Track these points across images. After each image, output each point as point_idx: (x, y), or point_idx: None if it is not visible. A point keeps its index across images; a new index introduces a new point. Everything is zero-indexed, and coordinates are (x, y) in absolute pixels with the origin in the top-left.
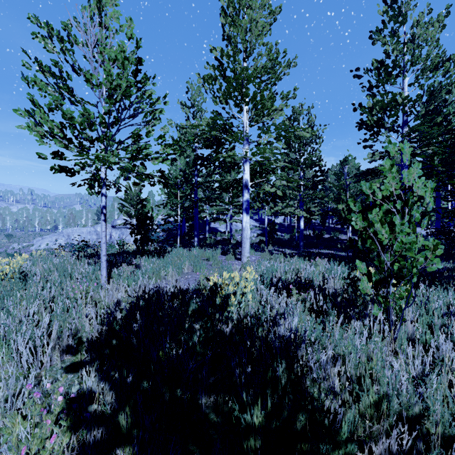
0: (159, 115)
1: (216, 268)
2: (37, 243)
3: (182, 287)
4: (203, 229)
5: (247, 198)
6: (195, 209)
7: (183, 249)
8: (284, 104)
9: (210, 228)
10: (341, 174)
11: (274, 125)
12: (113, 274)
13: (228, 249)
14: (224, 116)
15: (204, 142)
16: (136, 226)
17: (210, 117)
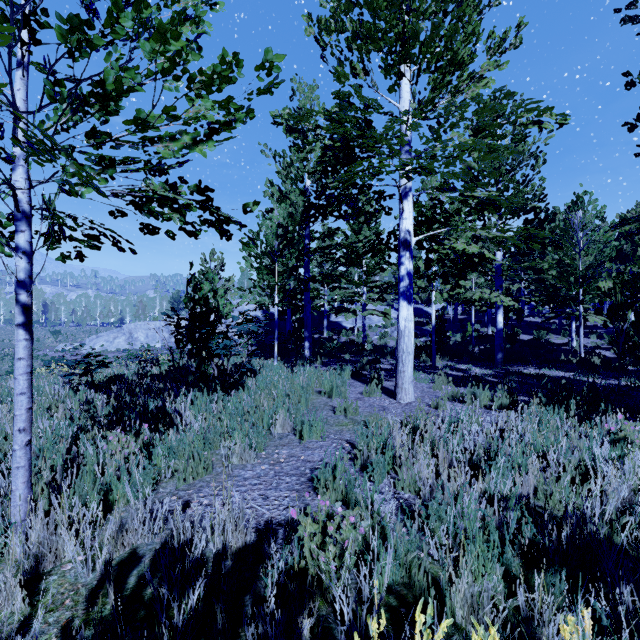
0: (197, 36)
1: (345, 421)
2: (89, 343)
3: (255, 513)
4: (319, 324)
5: (407, 270)
6: (305, 294)
7: (280, 369)
8: (492, 63)
9: (330, 323)
10: (569, 228)
11: (477, 101)
12: (90, 456)
13: (363, 366)
14: (359, 107)
15: (319, 158)
16: (182, 328)
17: (333, 92)
